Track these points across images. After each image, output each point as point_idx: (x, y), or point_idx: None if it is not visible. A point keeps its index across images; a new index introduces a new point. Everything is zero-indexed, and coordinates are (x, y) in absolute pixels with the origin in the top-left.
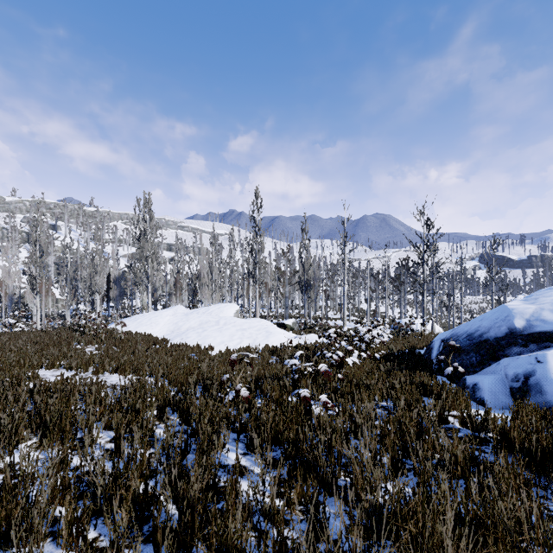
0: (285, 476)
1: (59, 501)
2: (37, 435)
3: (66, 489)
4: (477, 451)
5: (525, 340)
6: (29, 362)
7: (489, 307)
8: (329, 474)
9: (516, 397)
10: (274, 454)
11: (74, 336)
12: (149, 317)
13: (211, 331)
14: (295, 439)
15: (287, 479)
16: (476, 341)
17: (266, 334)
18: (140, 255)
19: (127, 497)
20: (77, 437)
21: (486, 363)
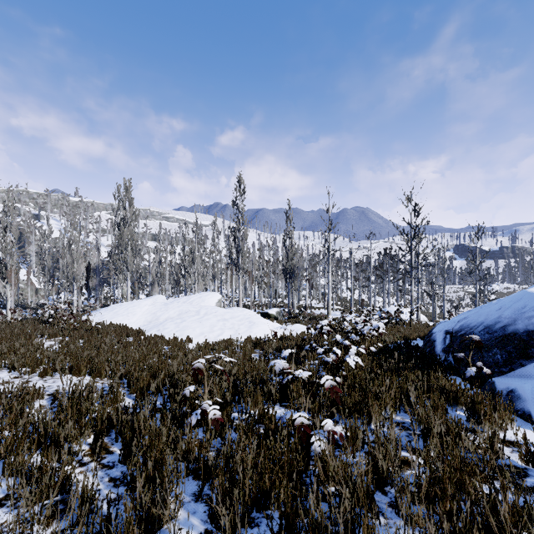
0: None
1: None
2: None
3: None
4: None
5: None
6: None
7: (466, 295)
8: None
9: None
10: None
11: (40, 328)
12: (126, 307)
13: (190, 321)
14: (289, 511)
15: None
16: (498, 335)
17: (249, 325)
18: (119, 242)
19: None
20: None
21: (515, 362)
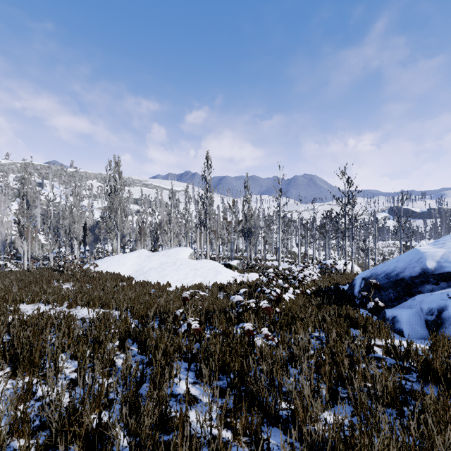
0: (231, 405)
1: (19, 434)
2: (10, 365)
3: (26, 422)
4: (402, 379)
5: (436, 278)
6: (13, 298)
7: (397, 250)
8: (272, 407)
9: (431, 328)
10: (221, 383)
11: (54, 275)
12: (117, 259)
13: (169, 270)
14: (239, 370)
15: (233, 410)
16: (393, 280)
17: (215, 273)
18: (111, 207)
19: (80, 433)
20: (46, 367)
21: (402, 298)
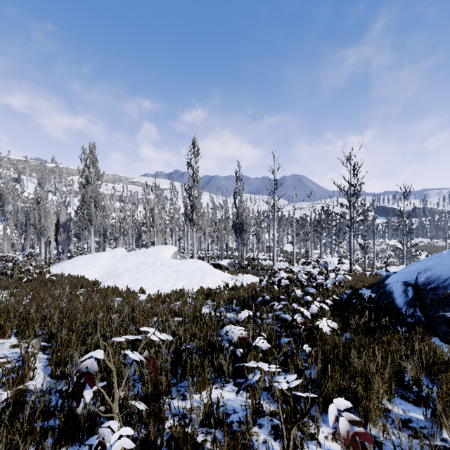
0: None
1: None
2: None
3: None
4: None
5: None
6: None
7: (389, 248)
8: None
9: None
10: None
11: None
12: (87, 259)
13: (145, 272)
14: None
15: None
16: None
17: (201, 275)
18: (83, 200)
19: None
20: None
21: None
